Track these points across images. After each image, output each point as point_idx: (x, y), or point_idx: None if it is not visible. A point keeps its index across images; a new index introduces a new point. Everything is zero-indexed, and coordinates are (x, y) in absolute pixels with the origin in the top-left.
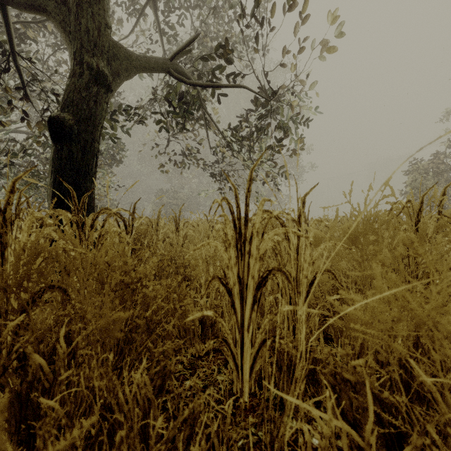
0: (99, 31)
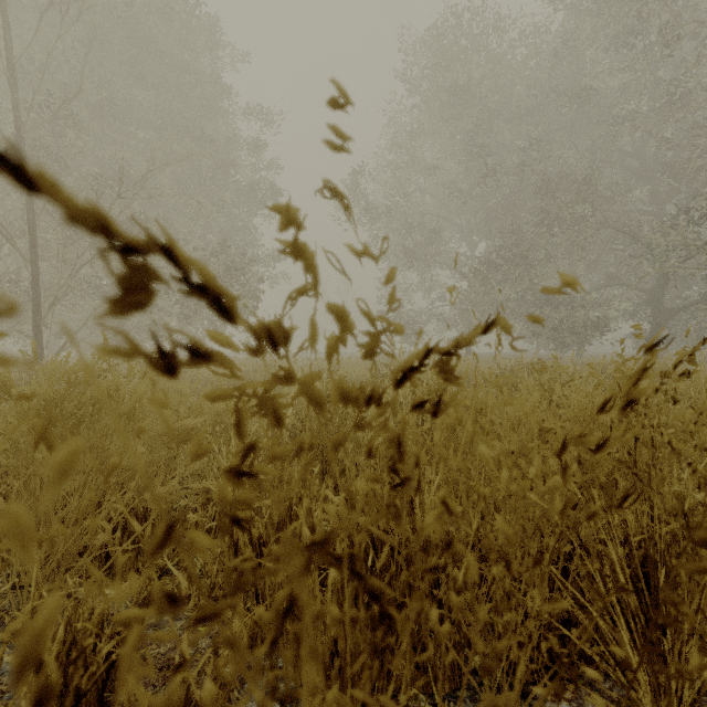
0: (659, 311)
